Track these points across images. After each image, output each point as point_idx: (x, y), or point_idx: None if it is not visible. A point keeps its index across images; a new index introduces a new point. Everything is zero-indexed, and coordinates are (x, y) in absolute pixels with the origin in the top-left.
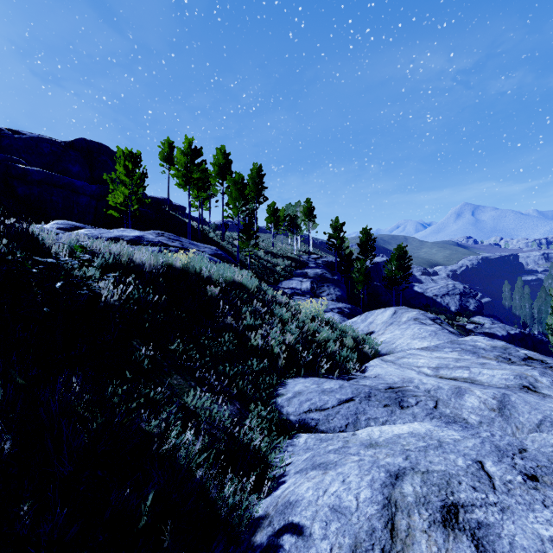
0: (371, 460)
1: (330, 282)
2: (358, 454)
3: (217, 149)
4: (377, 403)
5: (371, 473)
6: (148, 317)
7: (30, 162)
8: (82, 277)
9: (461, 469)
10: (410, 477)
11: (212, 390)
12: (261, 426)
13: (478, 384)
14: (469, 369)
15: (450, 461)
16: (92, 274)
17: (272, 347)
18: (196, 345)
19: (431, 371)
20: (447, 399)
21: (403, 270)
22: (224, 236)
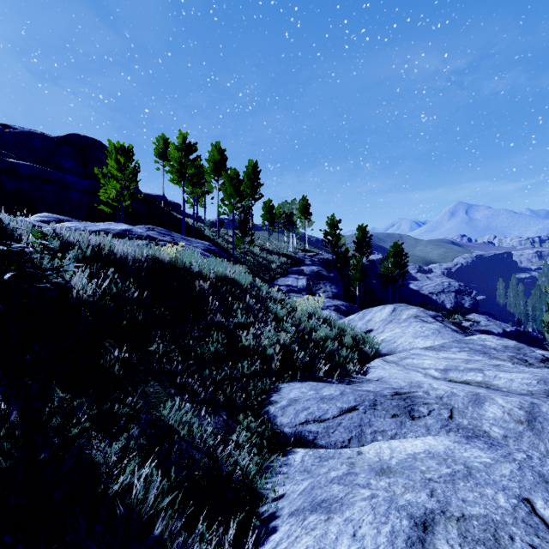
0: (386, 498)
1: (326, 280)
2: (368, 487)
3: (212, 145)
4: (384, 413)
5: (390, 521)
6: (126, 315)
7: (21, 157)
8: (45, 269)
9: (507, 513)
10: (443, 527)
11: (194, 399)
12: (250, 441)
13: (495, 389)
14: (483, 372)
15: (489, 500)
16: (66, 267)
17: (265, 348)
18: (180, 345)
19: (439, 374)
20: (463, 408)
21: (400, 267)
22: (219, 233)
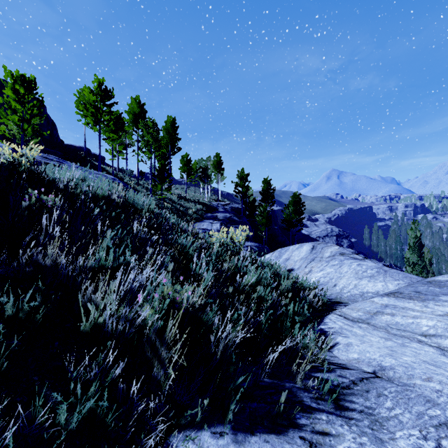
0: None
1: (238, 224)
2: None
3: (132, 98)
4: None
5: None
6: None
7: None
8: None
9: None
10: None
11: None
12: None
13: None
14: None
15: None
16: None
17: (146, 324)
18: None
19: None
20: None
21: (298, 214)
22: (139, 181)
